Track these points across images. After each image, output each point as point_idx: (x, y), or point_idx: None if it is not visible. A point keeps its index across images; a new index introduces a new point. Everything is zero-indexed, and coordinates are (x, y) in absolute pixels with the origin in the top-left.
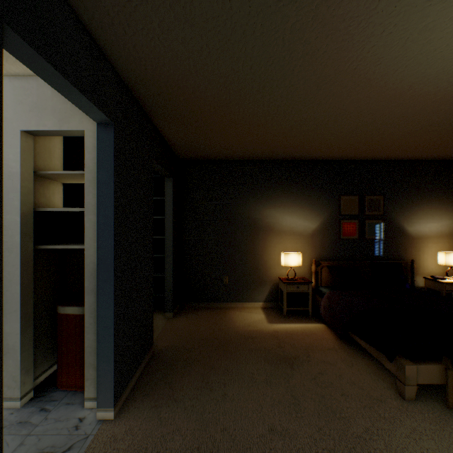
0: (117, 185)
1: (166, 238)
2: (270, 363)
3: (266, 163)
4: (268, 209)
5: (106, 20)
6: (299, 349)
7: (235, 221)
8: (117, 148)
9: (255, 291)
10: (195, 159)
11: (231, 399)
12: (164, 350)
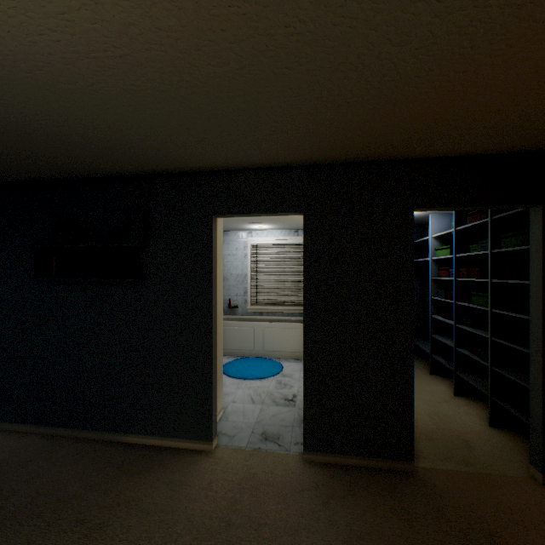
0: (308, 263)
1: (530, 322)
2: None
3: None
4: None
5: (257, 161)
6: None
7: None
8: (309, 231)
9: None
10: None
11: None
12: (421, 481)
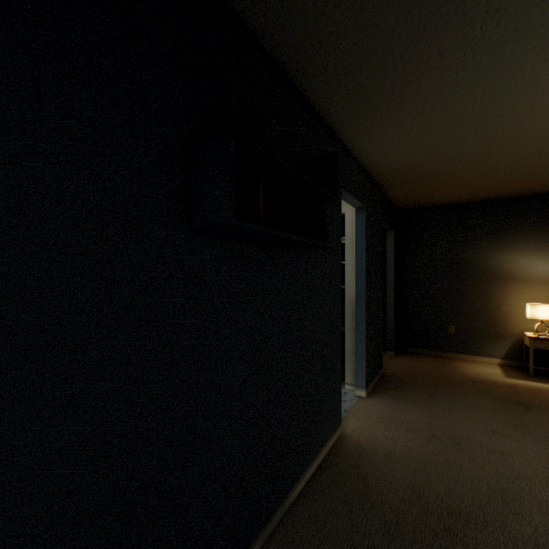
0: (366, 246)
1: (387, 284)
2: (500, 402)
3: (505, 202)
4: (508, 254)
5: (370, 156)
6: (542, 401)
7: (462, 268)
8: (366, 222)
9: (488, 346)
10: (414, 208)
11: (455, 410)
12: (391, 374)
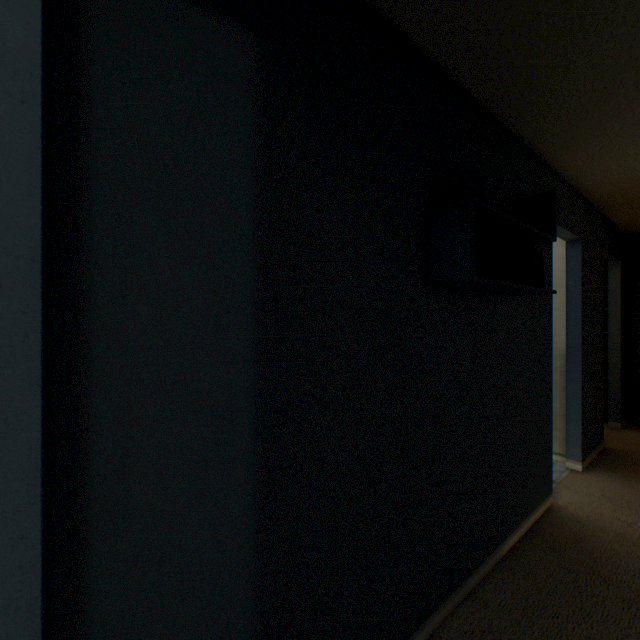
0: (581, 287)
1: (608, 333)
2: None
3: None
4: None
5: (590, 178)
6: None
7: None
8: (582, 257)
9: None
10: None
11: None
12: (617, 450)
